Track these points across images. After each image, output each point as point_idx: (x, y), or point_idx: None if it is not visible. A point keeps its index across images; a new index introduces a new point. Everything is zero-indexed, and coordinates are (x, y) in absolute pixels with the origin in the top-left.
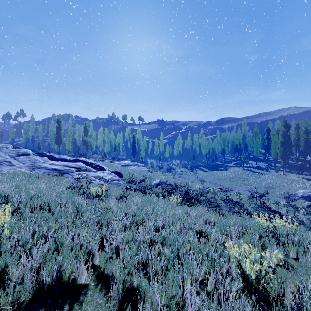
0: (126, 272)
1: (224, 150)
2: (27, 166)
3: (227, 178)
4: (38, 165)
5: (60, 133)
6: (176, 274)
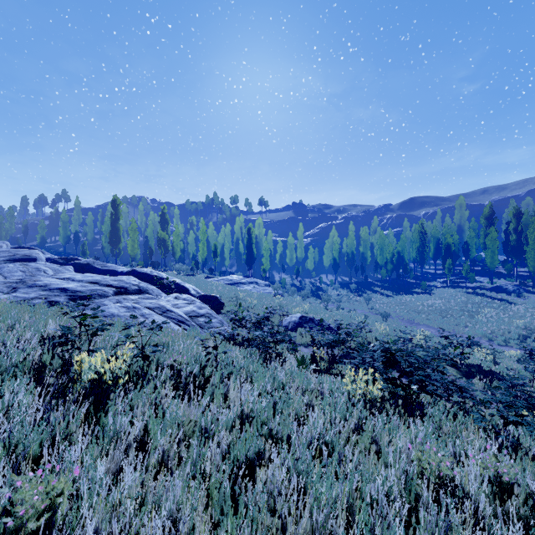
0: None
1: (422, 255)
2: (5, 282)
3: (434, 309)
4: (32, 281)
5: (117, 225)
6: None
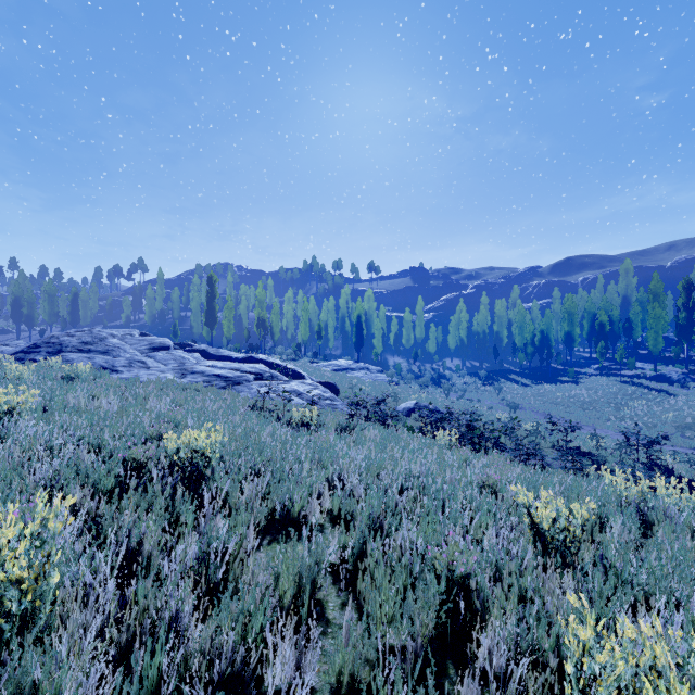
0: (371, 512)
1: (572, 336)
2: (173, 370)
3: (575, 401)
4: (190, 368)
5: (214, 304)
6: (438, 521)
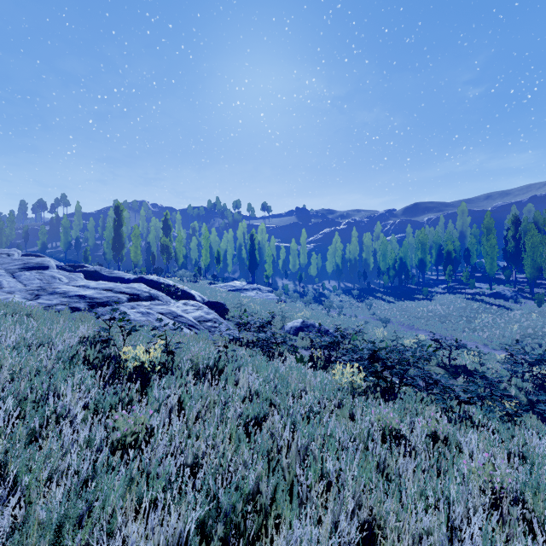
0: None
1: (424, 262)
2: (28, 290)
3: (433, 315)
4: (52, 288)
5: (120, 231)
6: None
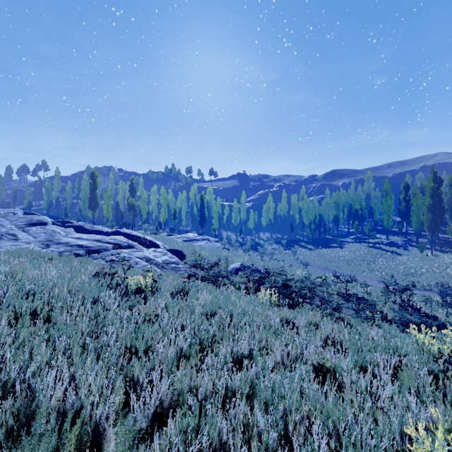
0: None
1: (338, 218)
2: (39, 241)
3: (343, 259)
4: (56, 240)
5: (95, 193)
6: None
